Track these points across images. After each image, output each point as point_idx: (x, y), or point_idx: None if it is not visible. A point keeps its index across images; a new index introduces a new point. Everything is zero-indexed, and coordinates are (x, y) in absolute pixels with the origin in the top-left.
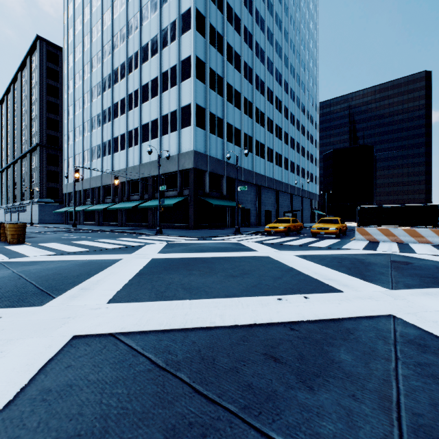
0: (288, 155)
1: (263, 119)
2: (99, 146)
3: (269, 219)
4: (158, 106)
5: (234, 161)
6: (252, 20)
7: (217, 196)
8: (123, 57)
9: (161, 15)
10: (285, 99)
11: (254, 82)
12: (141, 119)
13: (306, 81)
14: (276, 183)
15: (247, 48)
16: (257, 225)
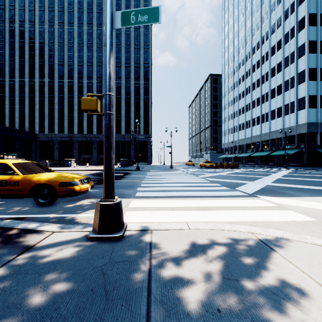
0: None
1: None
2: (243, 123)
3: None
4: (281, 100)
5: None
6: None
7: None
8: (258, 76)
9: (283, 50)
10: None
11: None
12: (270, 107)
13: None
14: None
15: None
16: None
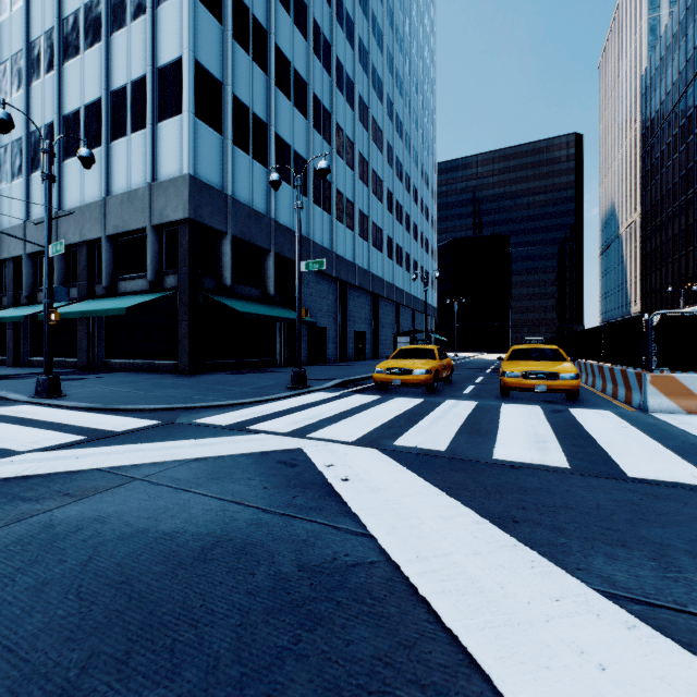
0: (393, 232)
1: (350, 152)
2: None
3: (362, 349)
4: (101, 68)
5: (294, 224)
6: None
7: (254, 296)
8: None
9: None
10: (387, 129)
11: (335, 72)
12: (61, 100)
13: (420, 112)
14: (373, 281)
15: None
16: (340, 360)
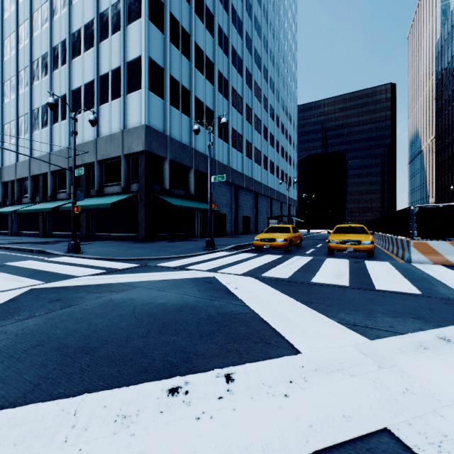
0: (267, 153)
1: (240, 104)
2: (12, 123)
3: (248, 227)
4: (94, 62)
5: (206, 150)
6: None
7: (182, 195)
8: None
9: None
10: (264, 87)
11: (231, 55)
12: (71, 81)
13: (285, 74)
14: (255, 184)
15: (222, 9)
16: (234, 234)
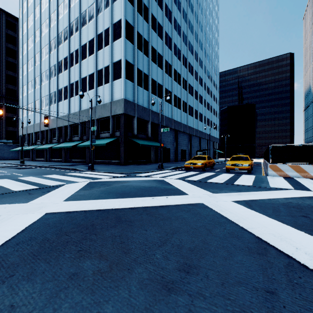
0: (198, 108)
1: (179, 78)
2: (47, 96)
3: (184, 156)
4: (94, 62)
5: (158, 110)
6: (171, 0)
7: (144, 137)
8: (66, 23)
9: None
10: (195, 65)
11: (173, 49)
12: (81, 73)
13: (210, 54)
14: (189, 129)
15: (168, 21)
16: (175, 161)
